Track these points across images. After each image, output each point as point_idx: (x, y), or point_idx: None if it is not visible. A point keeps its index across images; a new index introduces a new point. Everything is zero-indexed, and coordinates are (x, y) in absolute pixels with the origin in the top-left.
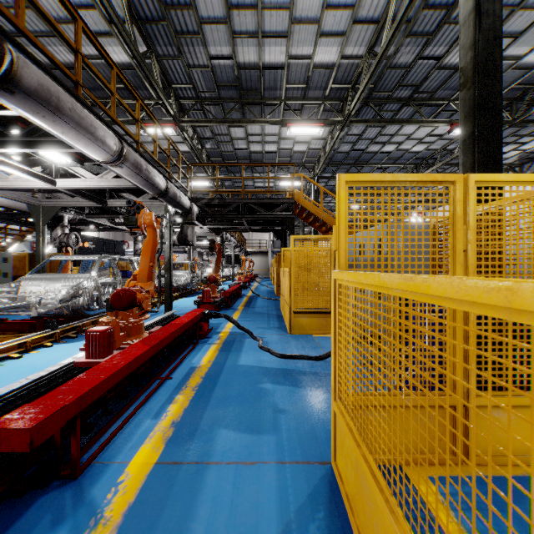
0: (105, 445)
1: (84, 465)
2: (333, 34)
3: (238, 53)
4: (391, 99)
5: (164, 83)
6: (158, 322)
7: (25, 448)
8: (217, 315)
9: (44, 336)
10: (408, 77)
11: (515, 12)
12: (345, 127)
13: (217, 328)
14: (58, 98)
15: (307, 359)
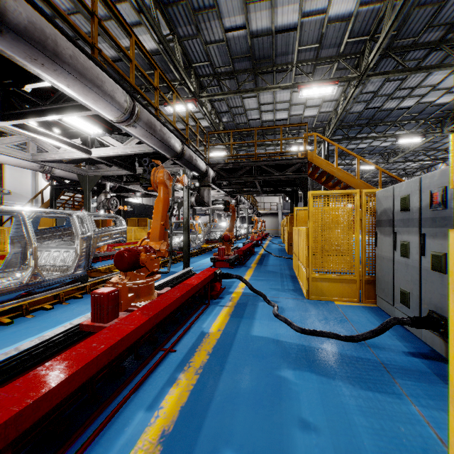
0: None
1: None
2: None
3: (251, 21)
4: (416, 45)
5: (186, 63)
6: (174, 279)
7: None
8: (229, 276)
9: (77, 288)
10: (440, 14)
11: None
12: (360, 82)
13: (230, 287)
14: (56, 42)
15: (335, 338)
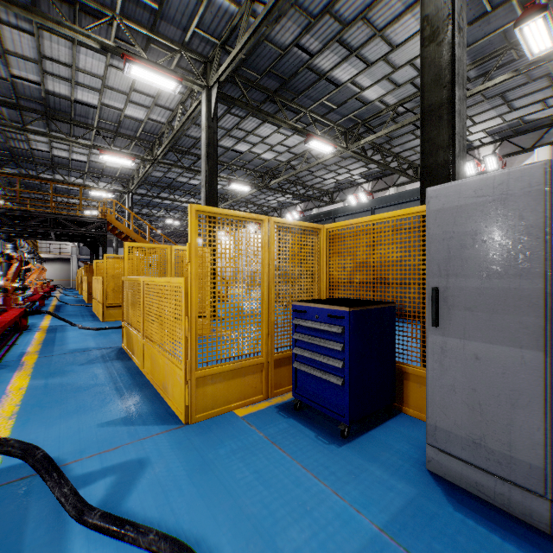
0: (3, 359)
1: None
2: (140, 104)
3: (47, 84)
4: (190, 153)
5: None
6: None
7: None
8: (40, 312)
9: None
10: (199, 144)
11: (250, 134)
12: (154, 164)
13: (34, 325)
14: None
15: (115, 328)
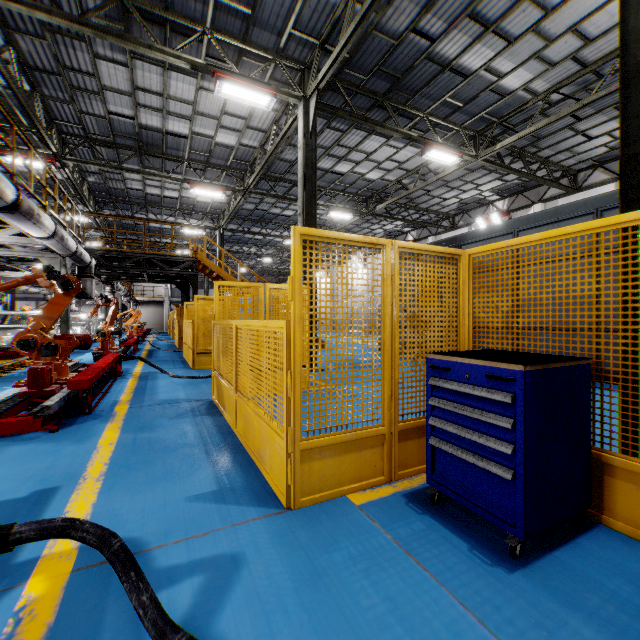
0: (95, 408)
1: (92, 410)
2: (231, 129)
3: (140, 117)
4: (284, 179)
5: (44, 115)
6: (71, 367)
7: (86, 387)
8: (132, 357)
9: None
10: (294, 168)
11: (352, 151)
12: (245, 195)
13: (127, 371)
14: (34, 210)
15: (205, 378)
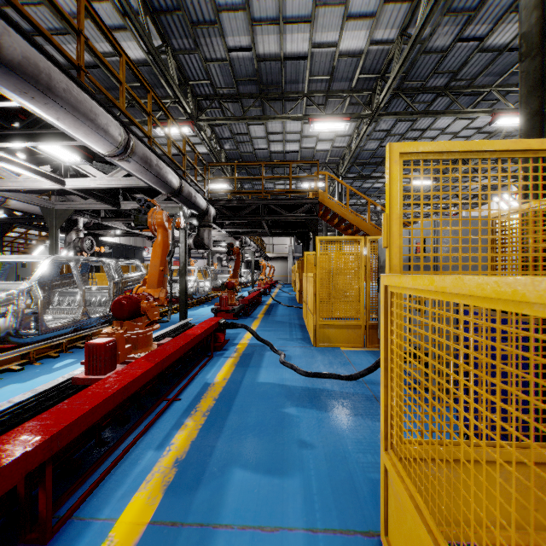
0: (90, 492)
1: (59, 522)
2: (361, 17)
3: (257, 44)
4: (425, 89)
5: (181, 79)
6: (171, 332)
7: None
8: (234, 325)
9: (50, 346)
10: (444, 62)
11: None
12: (373, 121)
13: (234, 338)
14: (49, 75)
15: (336, 378)
